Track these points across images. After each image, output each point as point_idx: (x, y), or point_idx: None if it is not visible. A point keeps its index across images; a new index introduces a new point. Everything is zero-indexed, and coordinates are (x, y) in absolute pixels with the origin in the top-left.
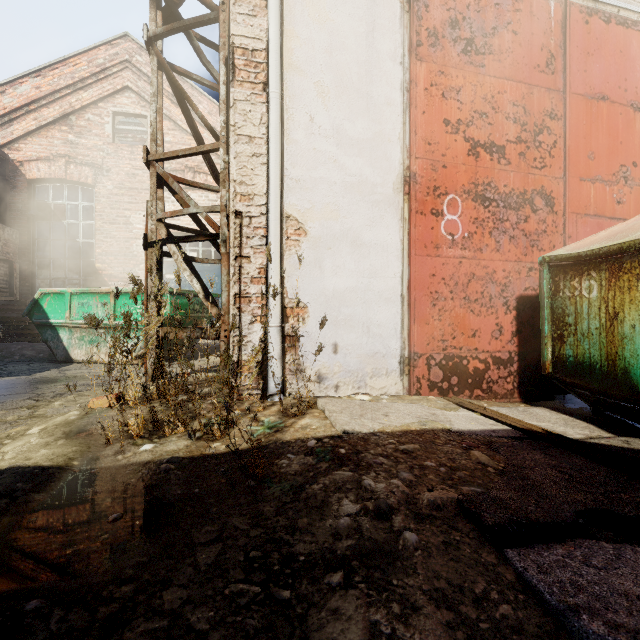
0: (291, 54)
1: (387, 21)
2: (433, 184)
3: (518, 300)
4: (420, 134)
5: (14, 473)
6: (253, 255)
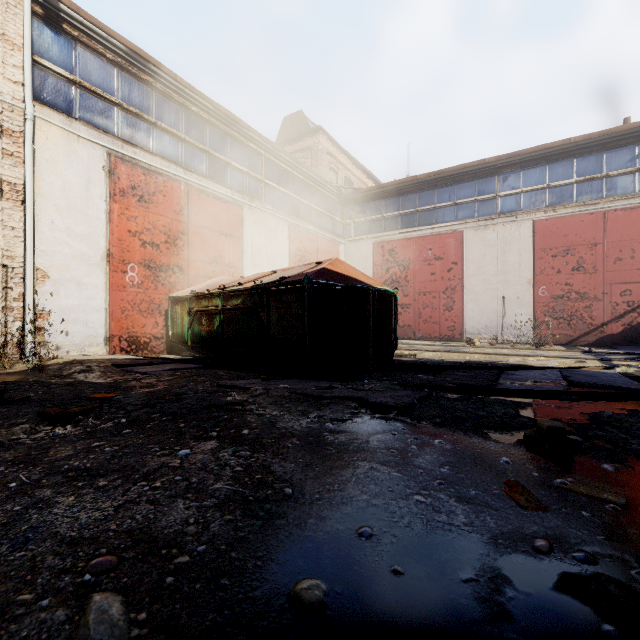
0: (40, 189)
1: (98, 180)
2: (123, 259)
3: (166, 311)
4: (116, 235)
5: None
6: (15, 287)
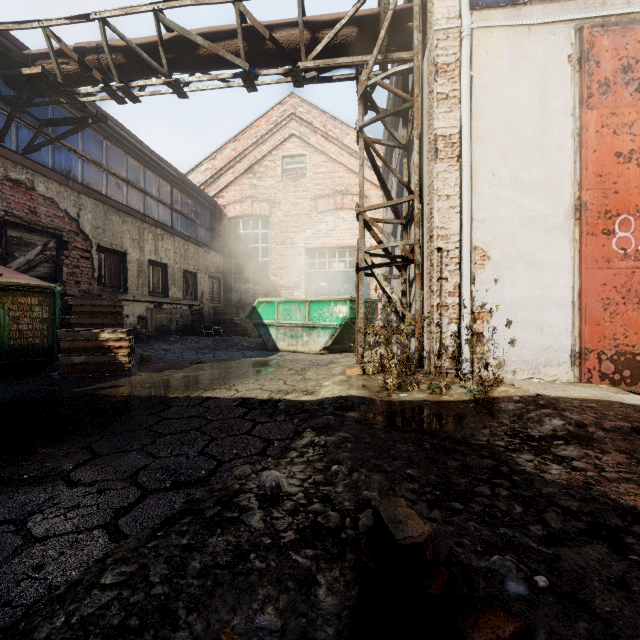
0: (478, 131)
1: (558, 84)
2: (604, 209)
3: None
4: (591, 169)
5: (354, 397)
6: (450, 277)
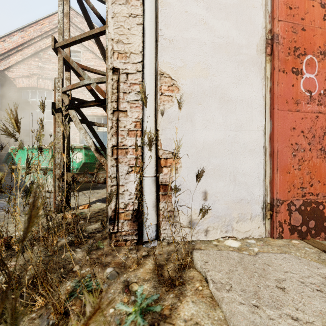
0: None
1: None
2: (293, 45)
3: None
4: None
5: None
6: (129, 109)
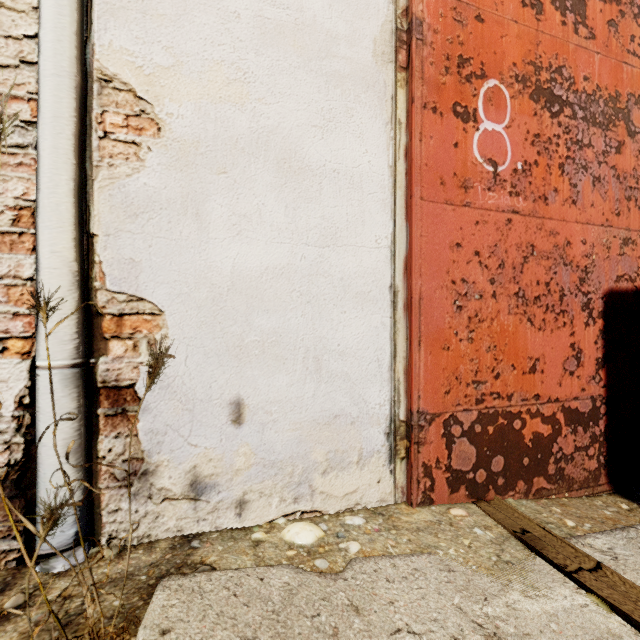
0: None
1: None
2: (457, 51)
3: (606, 299)
4: None
5: None
6: None
